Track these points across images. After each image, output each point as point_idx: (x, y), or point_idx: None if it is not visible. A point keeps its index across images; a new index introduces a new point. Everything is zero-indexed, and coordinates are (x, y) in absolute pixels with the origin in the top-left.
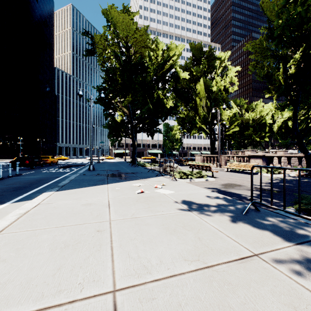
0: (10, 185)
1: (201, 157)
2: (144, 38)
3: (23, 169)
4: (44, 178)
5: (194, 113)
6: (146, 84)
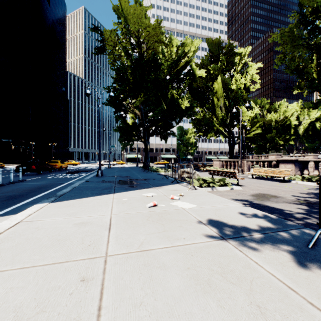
0: (6, 193)
1: (220, 162)
2: (157, 31)
3: (29, 174)
4: (47, 185)
5: (211, 114)
6: (159, 82)
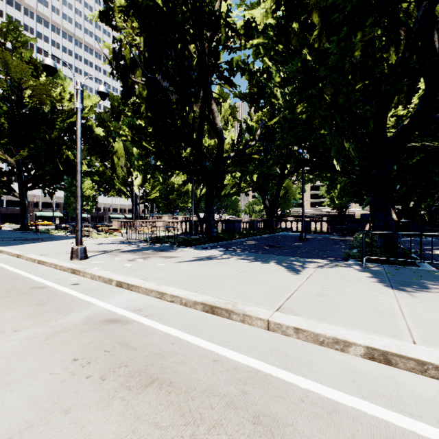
0: None
1: (119, 222)
2: (49, 89)
3: None
4: None
5: (112, 174)
6: (52, 140)
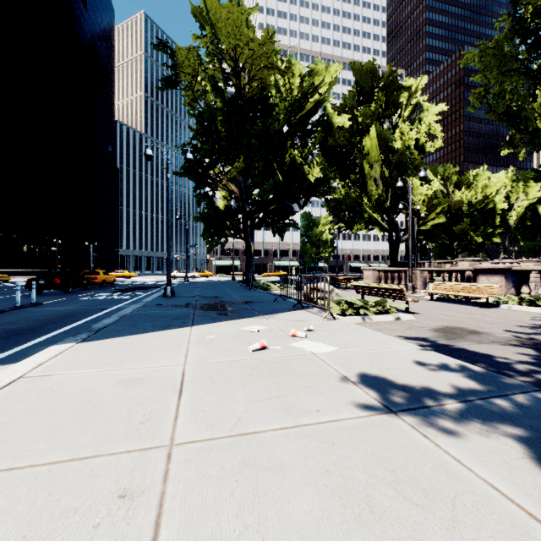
0: (5, 326)
1: (374, 272)
2: (266, 50)
3: (50, 293)
4: (78, 311)
5: (359, 192)
6: (271, 136)
